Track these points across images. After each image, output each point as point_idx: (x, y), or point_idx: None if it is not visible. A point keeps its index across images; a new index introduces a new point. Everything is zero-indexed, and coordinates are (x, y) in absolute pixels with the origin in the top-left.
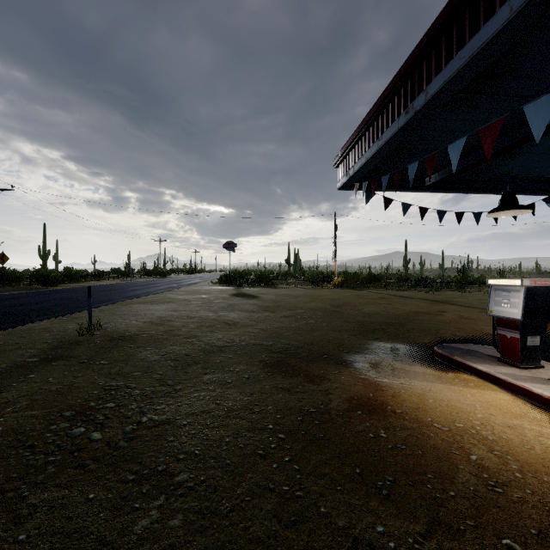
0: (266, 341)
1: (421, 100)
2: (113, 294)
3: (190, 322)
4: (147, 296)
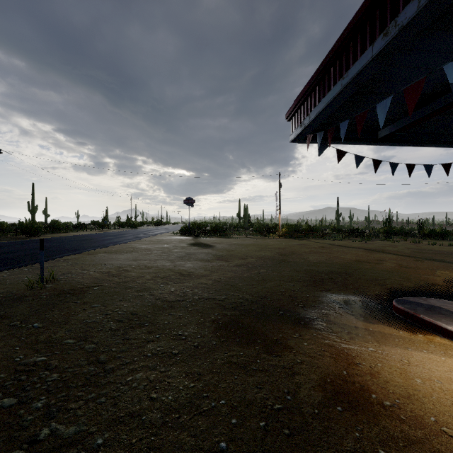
0: (219, 295)
1: (410, 11)
2: (83, 243)
3: (146, 273)
4: (114, 246)
